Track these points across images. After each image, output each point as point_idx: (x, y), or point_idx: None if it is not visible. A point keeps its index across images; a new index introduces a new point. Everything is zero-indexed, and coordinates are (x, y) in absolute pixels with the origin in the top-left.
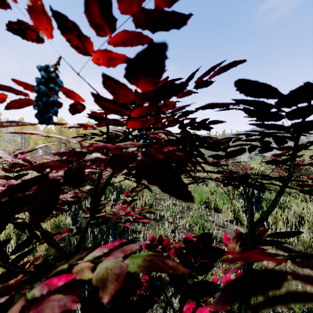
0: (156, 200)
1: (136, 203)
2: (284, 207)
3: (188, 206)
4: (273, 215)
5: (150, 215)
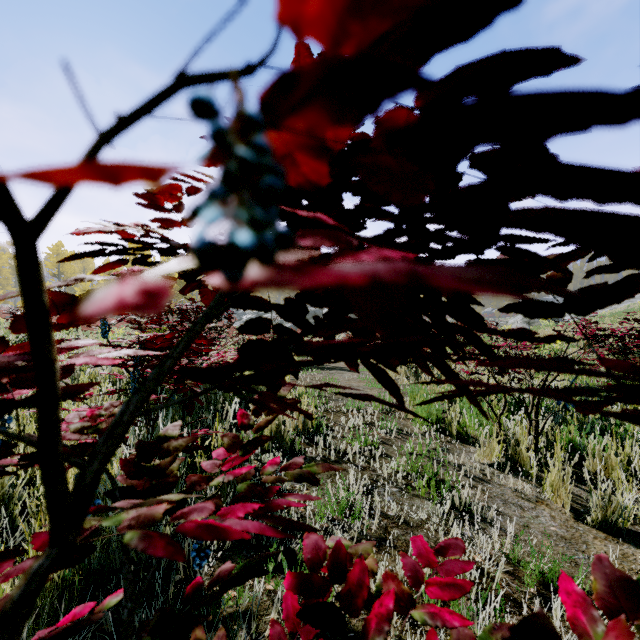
0: (328, 415)
1: (285, 421)
2: (621, 433)
3: (400, 428)
4: (597, 454)
5: (316, 451)
